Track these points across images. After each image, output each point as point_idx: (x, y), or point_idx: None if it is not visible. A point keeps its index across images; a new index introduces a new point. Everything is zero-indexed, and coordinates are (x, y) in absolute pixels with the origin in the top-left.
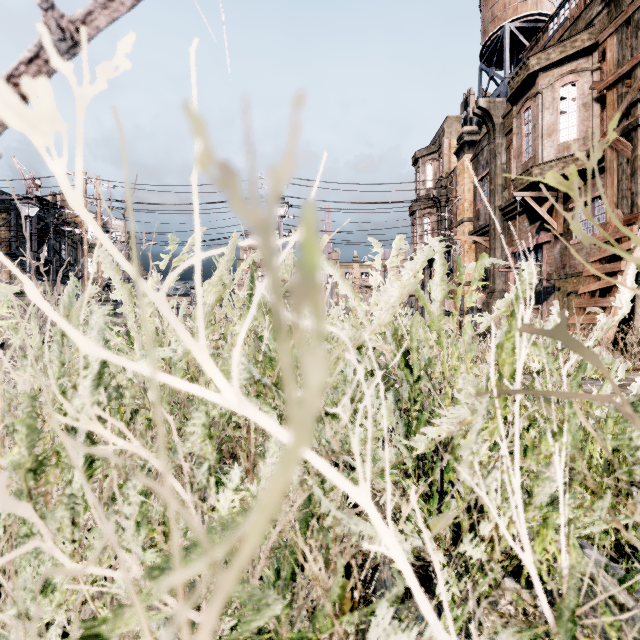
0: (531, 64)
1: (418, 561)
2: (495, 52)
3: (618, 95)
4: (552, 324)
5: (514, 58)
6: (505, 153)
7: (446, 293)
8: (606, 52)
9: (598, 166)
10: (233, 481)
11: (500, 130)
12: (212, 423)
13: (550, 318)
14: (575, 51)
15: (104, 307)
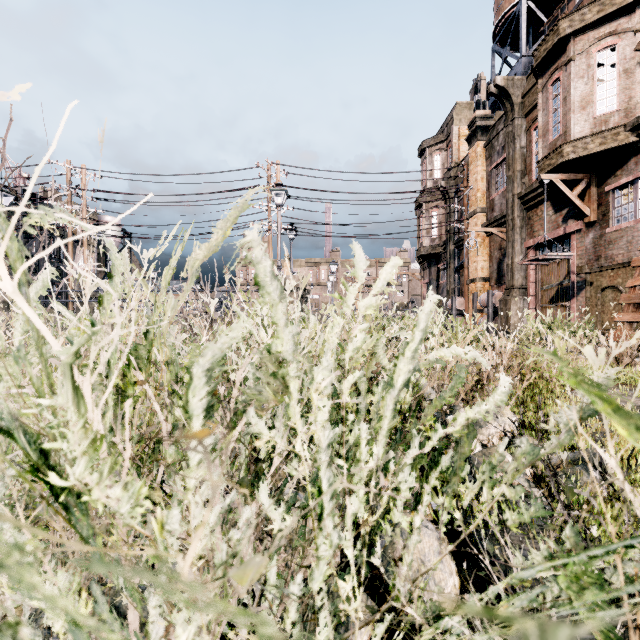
0: (562, 27)
1: None
2: (509, 32)
3: None
4: None
5: (530, 38)
6: (525, 135)
7: None
8: None
9: None
10: None
11: (519, 110)
12: None
13: None
14: (616, 9)
15: None
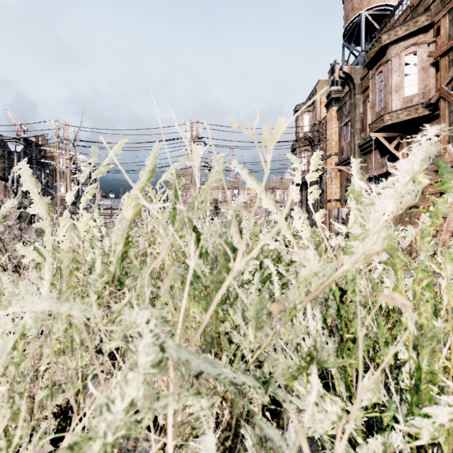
0: (383, 39)
1: None
2: (354, 33)
3: (449, 60)
4: None
5: (368, 37)
6: (362, 105)
7: None
8: (440, 29)
9: (434, 113)
10: None
11: (359, 89)
12: None
13: None
14: (416, 29)
15: None
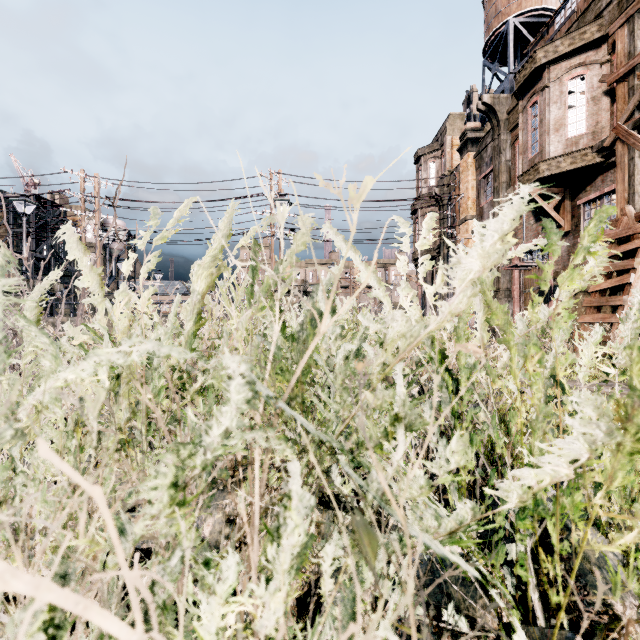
0: (538, 57)
1: (472, 627)
2: (498, 48)
3: (629, 87)
4: (632, 318)
5: (518, 54)
6: (510, 150)
7: (490, 281)
8: (617, 44)
9: (608, 161)
10: (225, 580)
11: (505, 126)
12: (188, 479)
13: (629, 311)
14: (584, 43)
15: (5, 279)
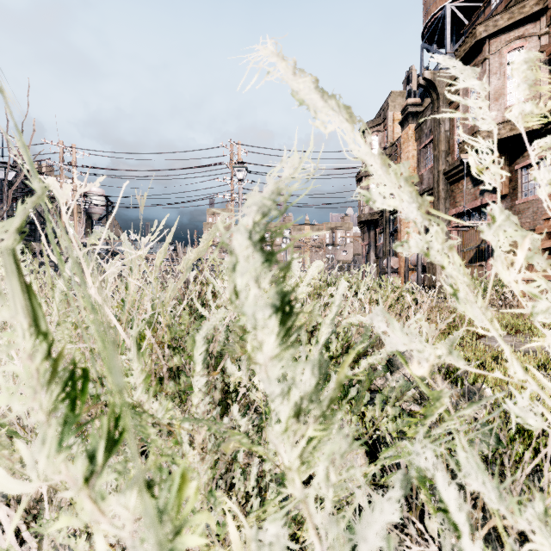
0: (478, 31)
1: None
2: (436, 31)
3: None
4: None
5: (453, 37)
6: (448, 121)
7: None
8: None
9: (546, 127)
10: None
11: (444, 99)
12: None
13: None
14: (523, 17)
15: None
